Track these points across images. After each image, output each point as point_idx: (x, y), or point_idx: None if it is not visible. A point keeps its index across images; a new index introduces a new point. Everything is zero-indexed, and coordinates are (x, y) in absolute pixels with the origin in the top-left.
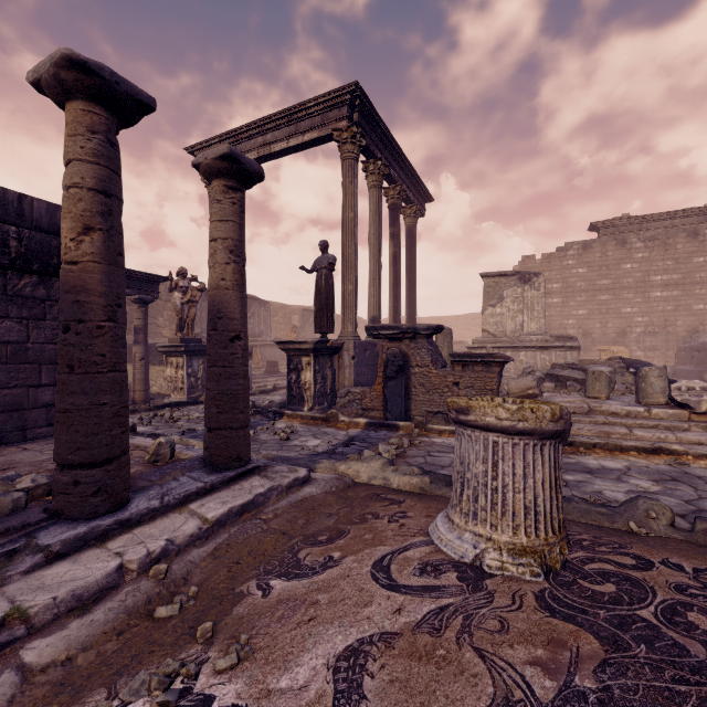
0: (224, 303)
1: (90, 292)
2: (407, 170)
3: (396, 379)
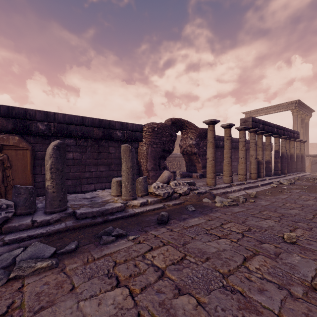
0: (303, 155)
1: (300, 156)
2: (307, 108)
3: (314, 165)
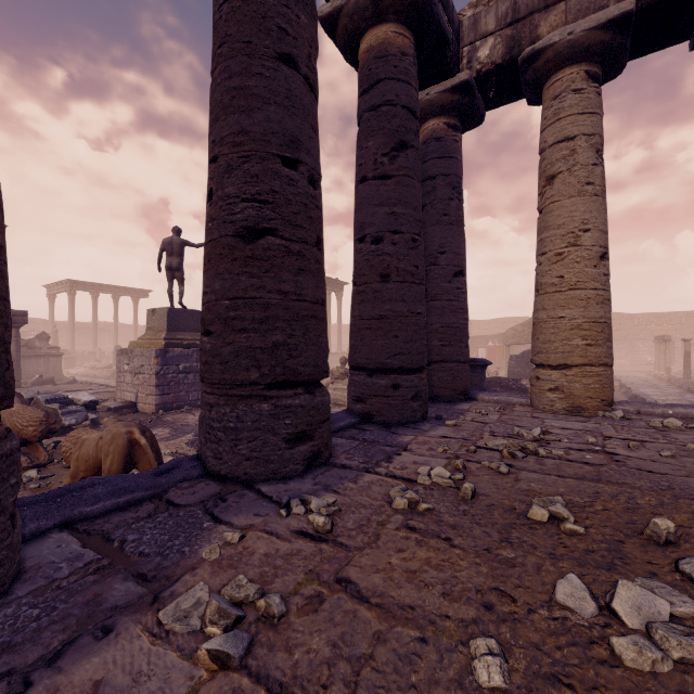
0: None
1: None
2: (121, 288)
3: None
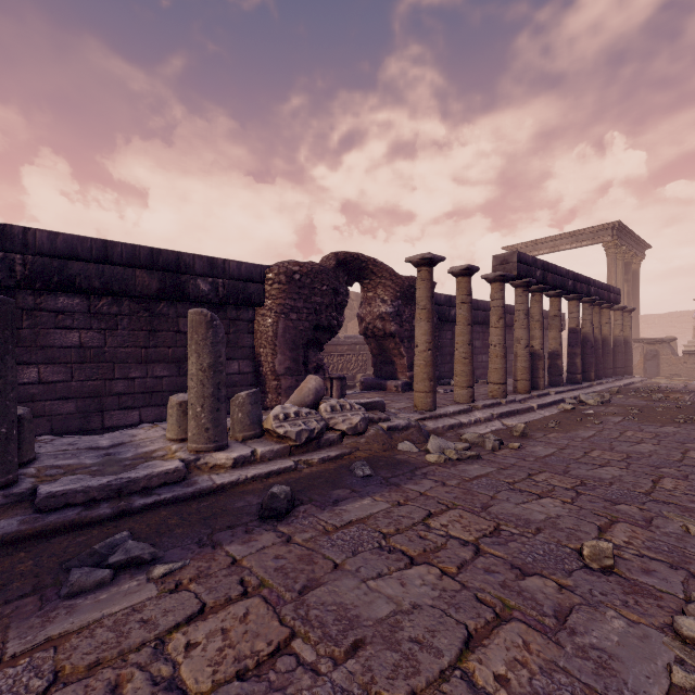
0: (629, 339)
1: (622, 341)
2: (636, 240)
3: (651, 360)
